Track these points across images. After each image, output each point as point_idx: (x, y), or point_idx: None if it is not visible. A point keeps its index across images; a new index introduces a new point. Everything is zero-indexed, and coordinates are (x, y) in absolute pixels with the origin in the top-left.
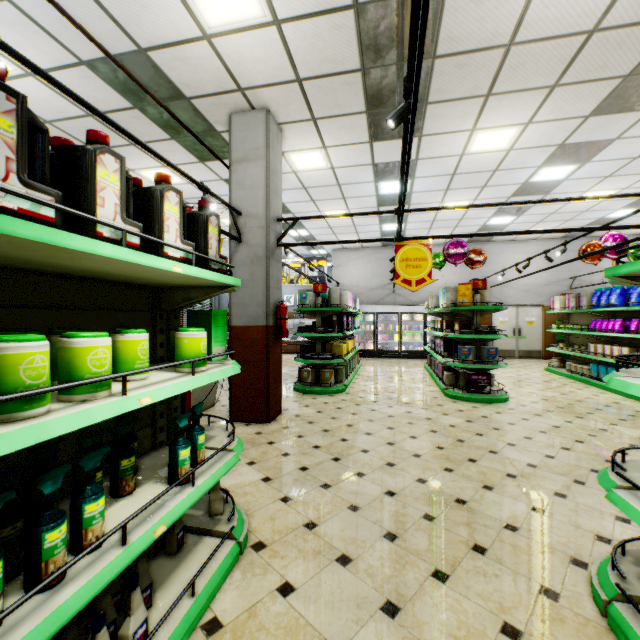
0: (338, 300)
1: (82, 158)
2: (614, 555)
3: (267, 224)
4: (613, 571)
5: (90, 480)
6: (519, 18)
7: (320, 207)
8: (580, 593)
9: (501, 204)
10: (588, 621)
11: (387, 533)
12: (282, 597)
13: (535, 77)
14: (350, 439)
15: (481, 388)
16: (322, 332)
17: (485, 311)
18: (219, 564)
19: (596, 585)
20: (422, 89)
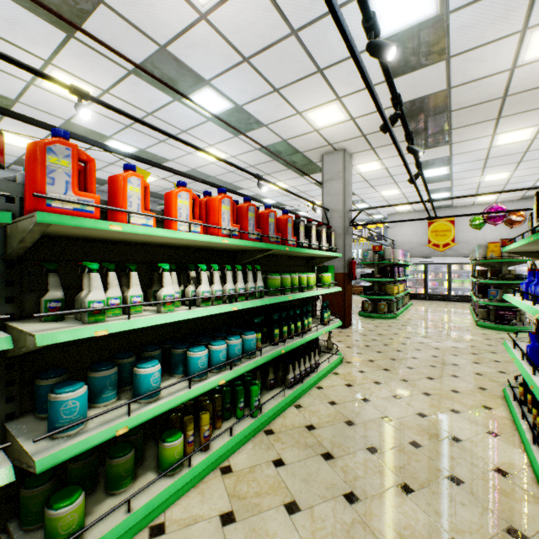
0: (390, 256)
1: (309, 229)
2: (517, 375)
3: (344, 215)
4: (516, 382)
5: (309, 312)
6: (506, 87)
7: (377, 189)
8: (499, 391)
9: (508, 191)
10: (495, 395)
11: (408, 367)
12: (360, 372)
13: (534, 104)
14: (395, 339)
15: (507, 321)
16: (378, 278)
17: (513, 263)
18: (335, 359)
19: (504, 386)
20: (445, 124)
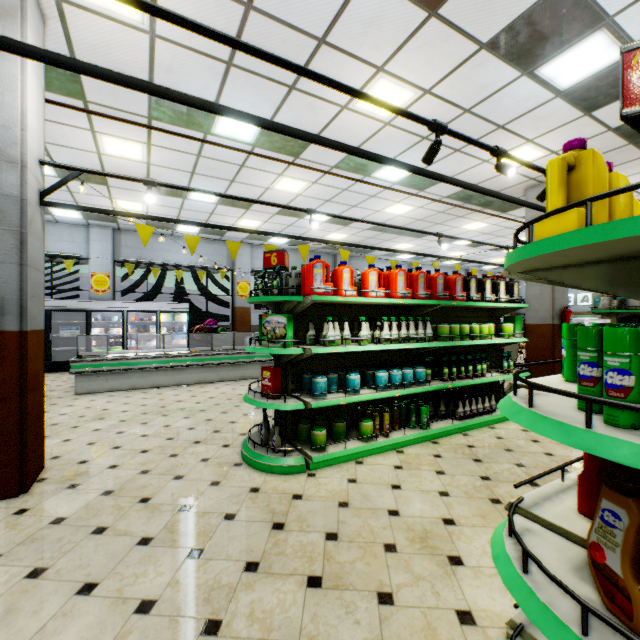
0: (637, 302)
1: (483, 283)
2: None
3: None
4: None
5: (483, 360)
6: None
7: None
8: None
9: None
10: None
11: None
12: None
13: None
14: None
15: None
16: None
17: None
18: None
19: None
20: None
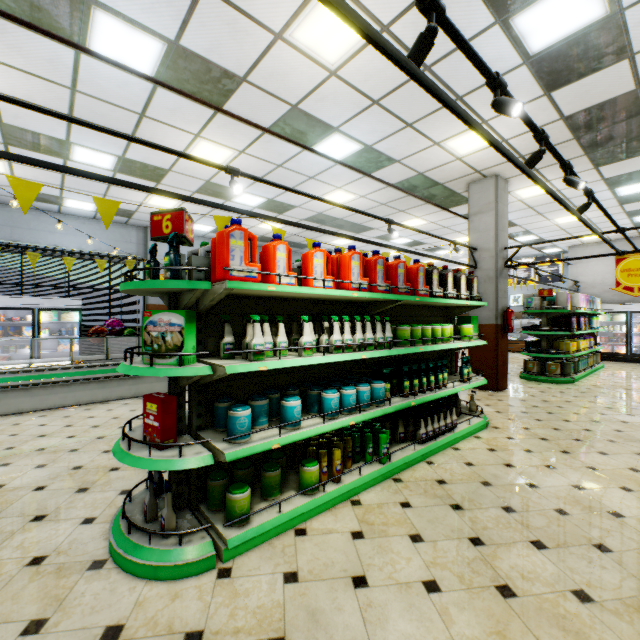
0: (564, 303)
1: (445, 276)
2: None
3: (496, 254)
4: None
5: (444, 367)
6: None
7: (548, 217)
8: None
9: None
10: None
11: (575, 439)
12: (508, 439)
13: None
14: (565, 407)
15: None
16: (547, 331)
17: None
18: (478, 422)
19: None
20: None
